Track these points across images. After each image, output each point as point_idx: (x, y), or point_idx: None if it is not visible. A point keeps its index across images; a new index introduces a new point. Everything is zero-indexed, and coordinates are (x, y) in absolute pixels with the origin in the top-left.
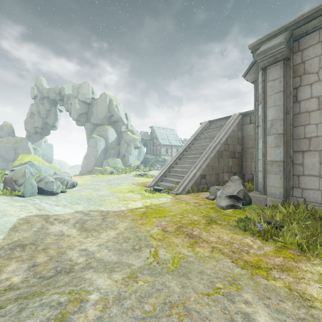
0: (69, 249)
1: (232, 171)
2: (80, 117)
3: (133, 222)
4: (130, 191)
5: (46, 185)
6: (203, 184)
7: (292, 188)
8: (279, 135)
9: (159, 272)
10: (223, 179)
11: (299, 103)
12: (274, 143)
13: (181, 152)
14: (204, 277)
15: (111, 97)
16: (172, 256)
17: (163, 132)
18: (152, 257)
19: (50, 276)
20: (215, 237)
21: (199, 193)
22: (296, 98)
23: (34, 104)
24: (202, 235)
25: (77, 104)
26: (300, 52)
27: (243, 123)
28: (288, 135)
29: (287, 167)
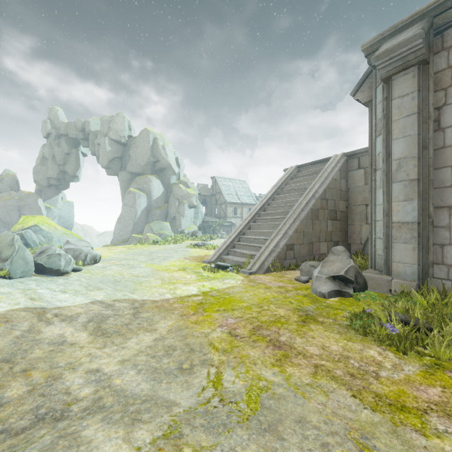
0: (69, 369)
1: (333, 240)
2: (112, 164)
3: (182, 319)
4: (180, 269)
5: (48, 260)
6: (290, 258)
7: (432, 265)
8: (412, 181)
9: (223, 422)
10: (319, 251)
11: (443, 131)
12: (403, 194)
13: (257, 212)
14: (309, 434)
15: (156, 135)
16: (246, 385)
17: (230, 185)
18: (211, 388)
19: (22, 428)
20: (317, 346)
21: (285, 273)
22: (438, 124)
23: (47, 145)
24: (294, 343)
25: (107, 145)
26: (445, 52)
27: (349, 168)
28: (426, 182)
29: (424, 231)
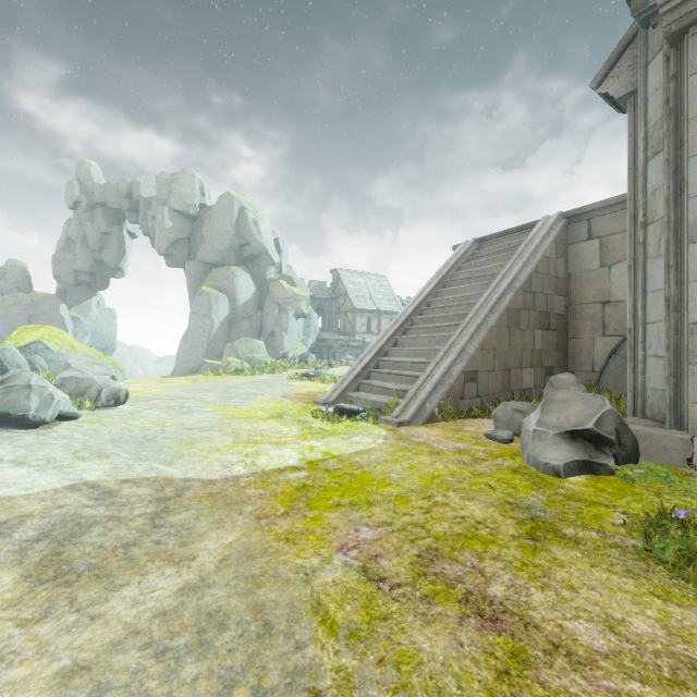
0: None
1: (543, 364)
2: (175, 249)
3: (257, 528)
4: (272, 416)
5: (3, 398)
6: (471, 397)
7: None
8: None
9: None
10: (520, 384)
11: None
12: None
13: (408, 316)
14: None
15: (244, 202)
16: None
17: (361, 282)
18: None
19: None
20: (593, 619)
21: (463, 423)
22: None
23: (74, 220)
24: (530, 607)
25: (167, 219)
26: None
27: (570, 238)
28: None
29: None
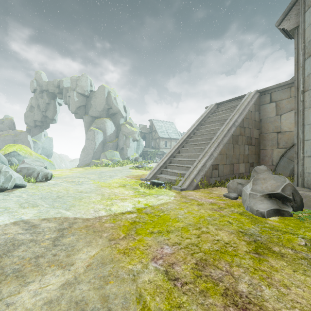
0: None
1: (249, 161)
2: (79, 110)
3: (108, 246)
4: (120, 186)
5: None
6: (215, 177)
7: None
8: None
9: None
10: (238, 171)
11: None
12: None
13: (185, 139)
14: None
15: (110, 89)
16: None
17: (162, 125)
18: None
19: None
20: (303, 308)
21: (212, 189)
22: None
23: (34, 97)
24: (264, 299)
25: (75, 97)
26: None
27: (261, 102)
28: None
29: None
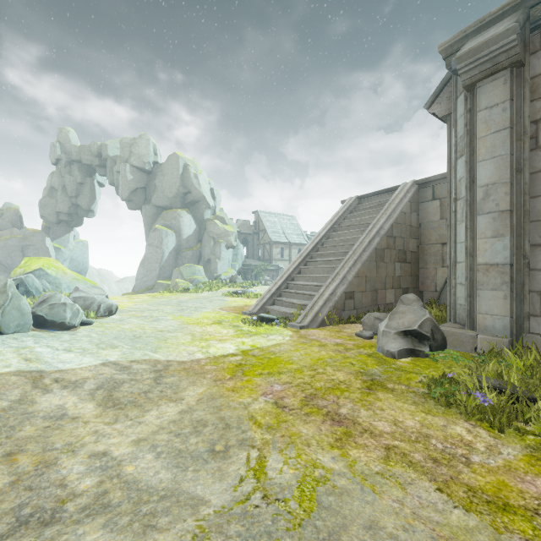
0: (68, 452)
1: (401, 286)
2: (134, 196)
3: (215, 385)
4: (215, 323)
5: (50, 311)
6: (349, 309)
7: (528, 318)
8: (503, 213)
9: (267, 530)
10: (384, 300)
11: None
12: (491, 229)
13: (309, 252)
14: None
15: (187, 160)
16: (298, 475)
17: (276, 221)
18: (251, 478)
19: None
20: (388, 421)
21: (343, 327)
22: (535, 142)
23: (56, 173)
24: (358, 417)
25: (128, 173)
26: None
27: (421, 198)
28: (520, 214)
29: (518, 275)
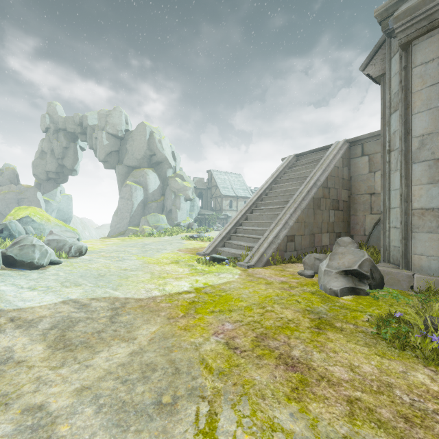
0: None
1: (335, 231)
2: (109, 157)
3: (168, 324)
4: (172, 262)
5: (20, 252)
6: (291, 250)
7: None
8: (438, 160)
9: None
10: (320, 243)
11: None
12: (427, 176)
13: (254, 202)
14: None
15: (153, 128)
16: None
17: (226, 178)
18: None
19: None
20: (343, 365)
21: (286, 266)
22: None
23: (45, 139)
24: (312, 360)
25: (104, 139)
26: None
27: (351, 155)
28: None
29: None
